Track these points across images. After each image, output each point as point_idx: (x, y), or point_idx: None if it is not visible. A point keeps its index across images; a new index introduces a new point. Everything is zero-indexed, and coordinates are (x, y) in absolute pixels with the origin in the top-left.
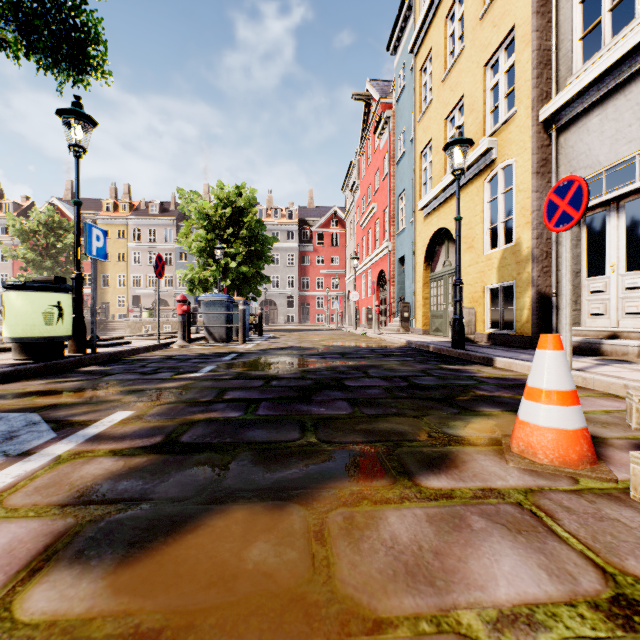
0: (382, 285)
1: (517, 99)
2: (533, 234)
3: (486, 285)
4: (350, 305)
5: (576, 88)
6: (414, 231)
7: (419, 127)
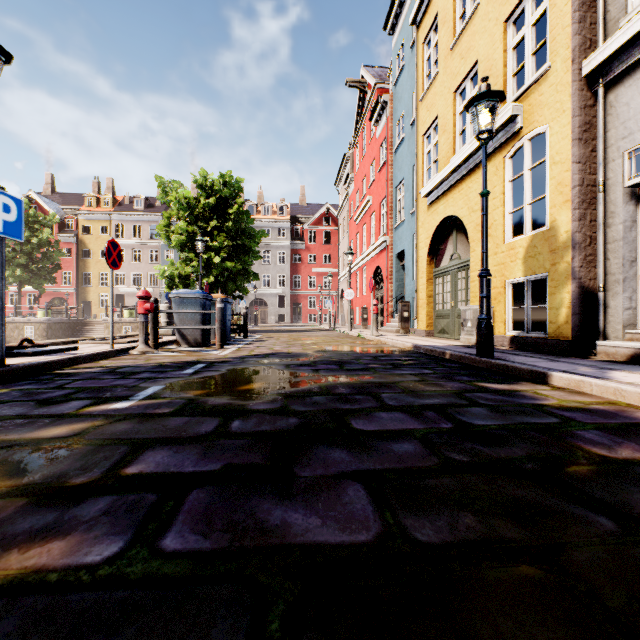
0: (378, 283)
1: (551, 52)
2: (574, 215)
3: (507, 279)
4: (343, 305)
5: (638, 24)
6: (416, 222)
7: (422, 106)
